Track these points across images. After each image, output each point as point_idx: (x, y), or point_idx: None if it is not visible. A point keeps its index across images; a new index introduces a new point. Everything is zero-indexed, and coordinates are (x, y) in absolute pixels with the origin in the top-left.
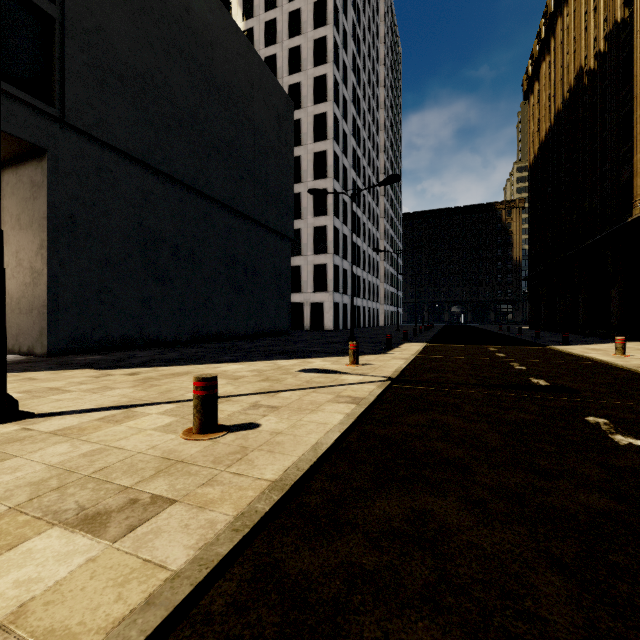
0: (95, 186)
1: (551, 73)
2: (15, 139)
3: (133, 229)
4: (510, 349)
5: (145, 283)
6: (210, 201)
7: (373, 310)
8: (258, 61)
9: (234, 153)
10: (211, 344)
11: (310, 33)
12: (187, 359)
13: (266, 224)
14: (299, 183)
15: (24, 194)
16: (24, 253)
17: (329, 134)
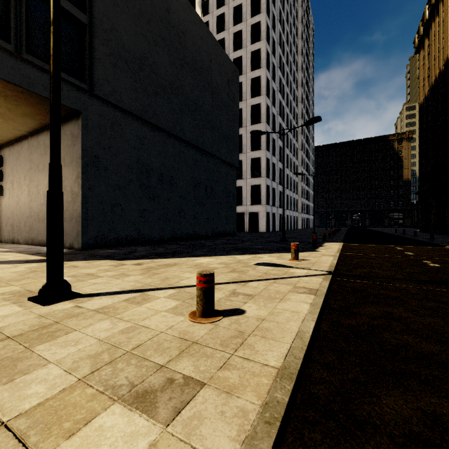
0: (110, 135)
1: (440, 30)
2: (62, 106)
3: (134, 163)
4: (414, 248)
5: (141, 200)
6: (183, 142)
7: (293, 217)
8: (214, 42)
9: (198, 108)
10: (184, 242)
11: (248, 20)
12: (171, 253)
13: (220, 157)
14: (241, 128)
15: (67, 143)
16: (67, 181)
17: (262, 91)
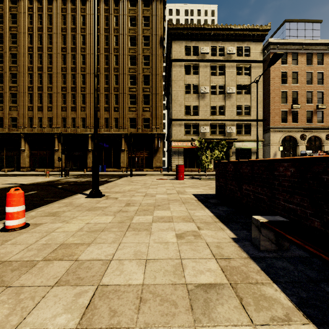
0: None
1: None
2: None
3: None
4: None
5: None
6: None
7: None
8: None
9: None
10: None
11: None
12: None
13: None
14: None
15: None
16: None
17: None
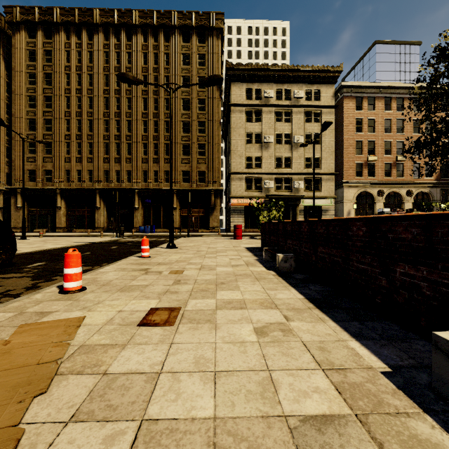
0: None
1: None
2: None
3: None
4: None
5: None
6: None
7: None
8: None
9: None
10: None
11: None
12: None
13: None
14: None
15: None
16: None
17: None
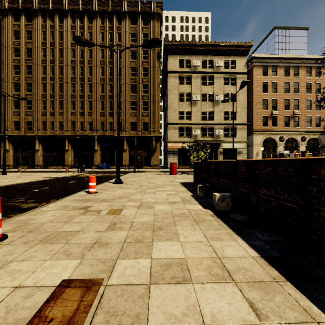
0: None
1: None
2: None
3: None
4: None
5: None
6: None
7: None
8: None
9: None
10: None
11: None
12: None
13: None
14: None
15: None
16: None
17: None
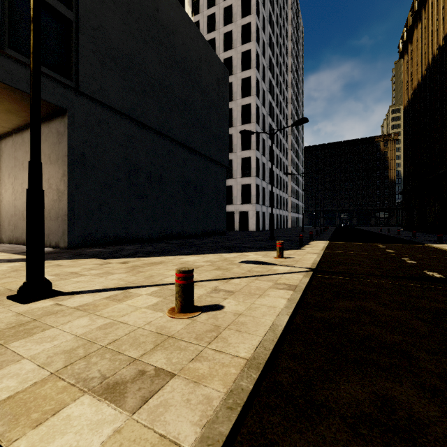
0: (97, 133)
1: (423, 36)
2: (47, 103)
3: (122, 162)
4: (396, 246)
5: (129, 199)
6: (172, 141)
7: (283, 216)
8: (204, 42)
9: (188, 107)
10: (173, 241)
11: (239, 21)
12: (159, 252)
13: (209, 156)
14: (231, 127)
15: (53, 140)
16: (53, 180)
17: (252, 92)
